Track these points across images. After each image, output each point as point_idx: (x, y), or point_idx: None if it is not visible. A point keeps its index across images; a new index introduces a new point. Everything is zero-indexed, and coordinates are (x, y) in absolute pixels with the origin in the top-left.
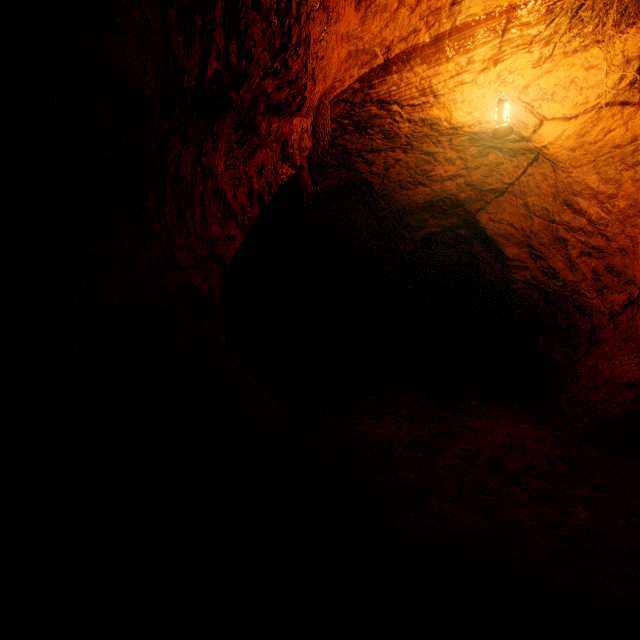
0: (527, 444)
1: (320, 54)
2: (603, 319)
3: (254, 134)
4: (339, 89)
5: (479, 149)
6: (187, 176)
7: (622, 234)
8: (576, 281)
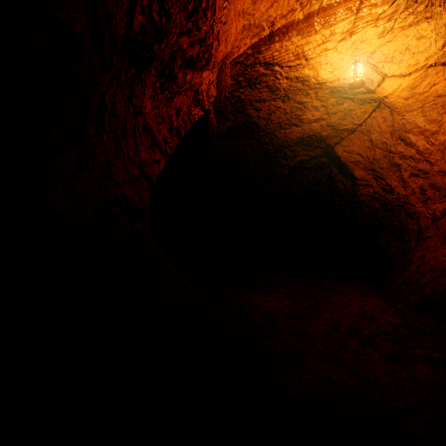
0: (375, 314)
1: (223, 20)
2: (428, 222)
3: (173, 82)
4: (236, 54)
5: (337, 99)
6: (121, 112)
7: (442, 160)
8: (407, 195)
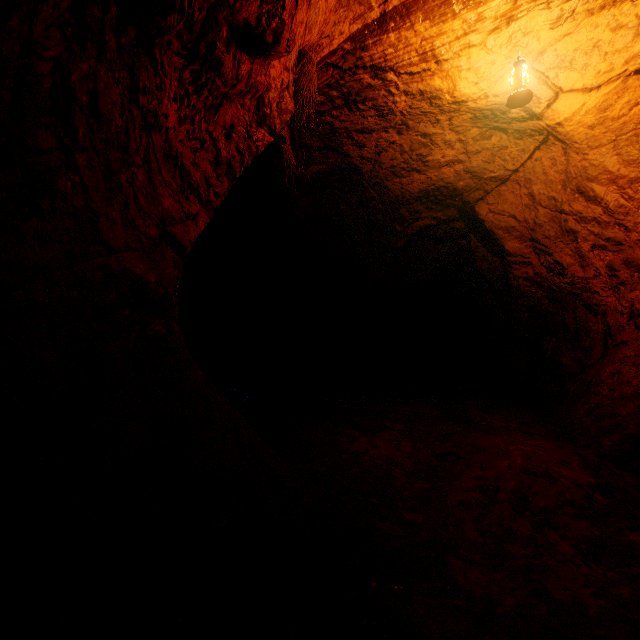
0: (552, 469)
1: None
2: (621, 319)
3: (216, 73)
4: (327, 49)
5: (481, 130)
6: (116, 117)
7: None
8: (587, 277)
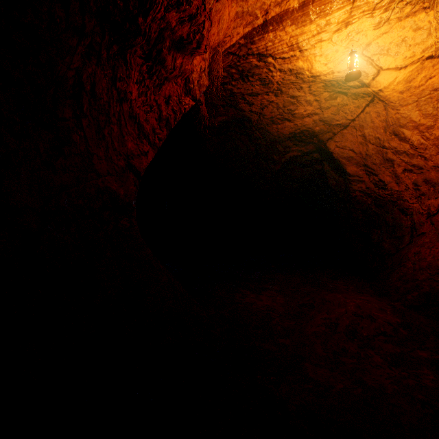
0: (373, 313)
1: None
2: (422, 218)
3: (161, 66)
4: (229, 43)
5: (330, 94)
6: (103, 96)
7: (437, 155)
8: (400, 190)
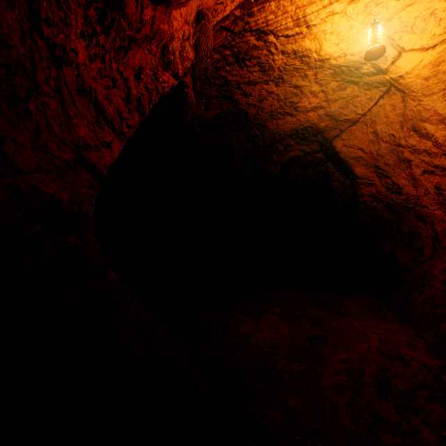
0: (404, 351)
1: None
2: None
3: (120, 14)
4: (221, 14)
5: (339, 83)
6: (16, 44)
7: None
8: (418, 195)
